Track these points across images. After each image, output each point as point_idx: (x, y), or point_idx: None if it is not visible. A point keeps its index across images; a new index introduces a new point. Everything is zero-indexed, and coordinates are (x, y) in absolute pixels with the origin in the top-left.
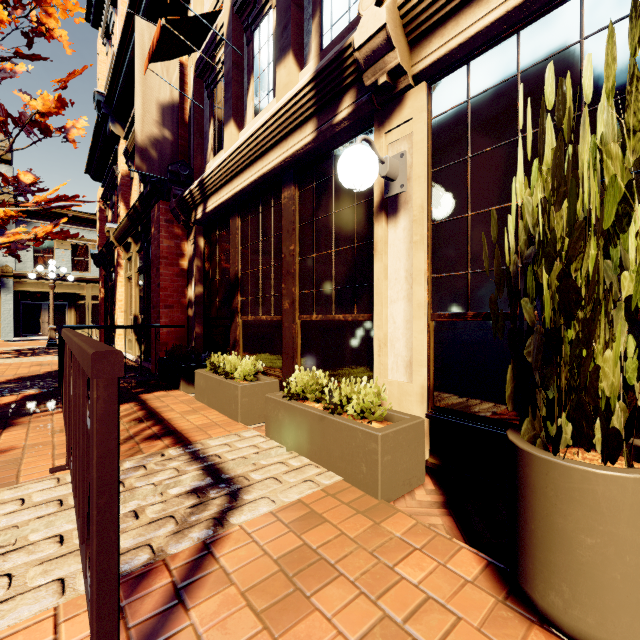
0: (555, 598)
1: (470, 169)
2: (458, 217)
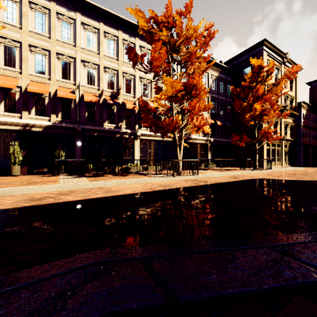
0: (14, 173)
1: (2, 141)
2: (0, 146)
